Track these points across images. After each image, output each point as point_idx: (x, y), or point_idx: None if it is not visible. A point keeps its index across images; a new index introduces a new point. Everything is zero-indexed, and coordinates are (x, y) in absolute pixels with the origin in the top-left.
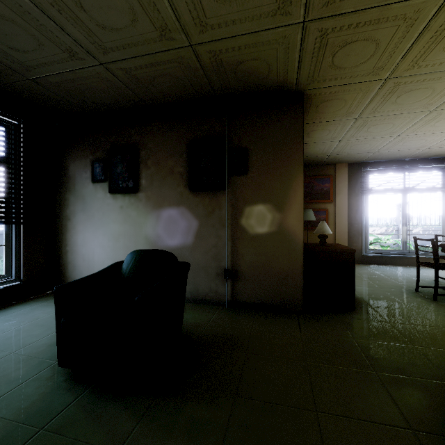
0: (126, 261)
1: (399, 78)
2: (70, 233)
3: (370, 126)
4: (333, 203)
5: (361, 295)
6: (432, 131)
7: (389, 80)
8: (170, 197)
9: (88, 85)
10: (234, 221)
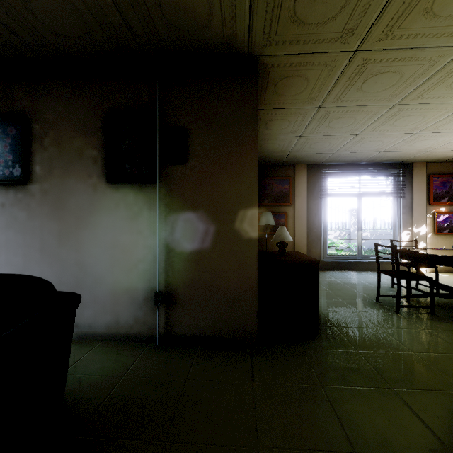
0: None
1: (369, 52)
2: None
3: (332, 120)
4: (292, 206)
5: (324, 310)
6: (390, 131)
7: (358, 53)
8: (77, 191)
9: None
10: (169, 226)
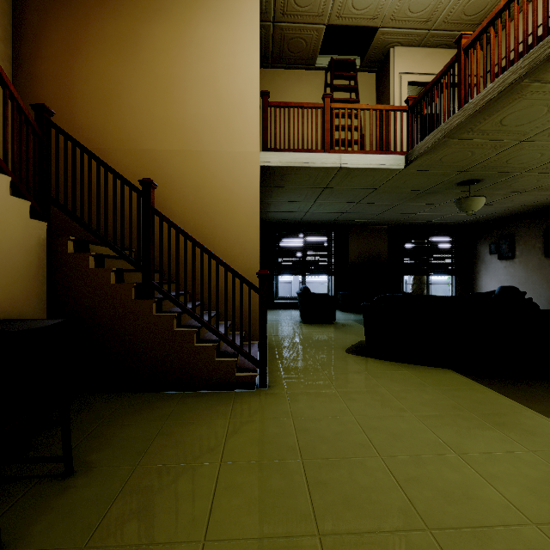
0: (496, 289)
1: None
2: (478, 280)
3: None
4: None
5: None
6: None
7: None
8: (532, 261)
9: (484, 218)
10: None
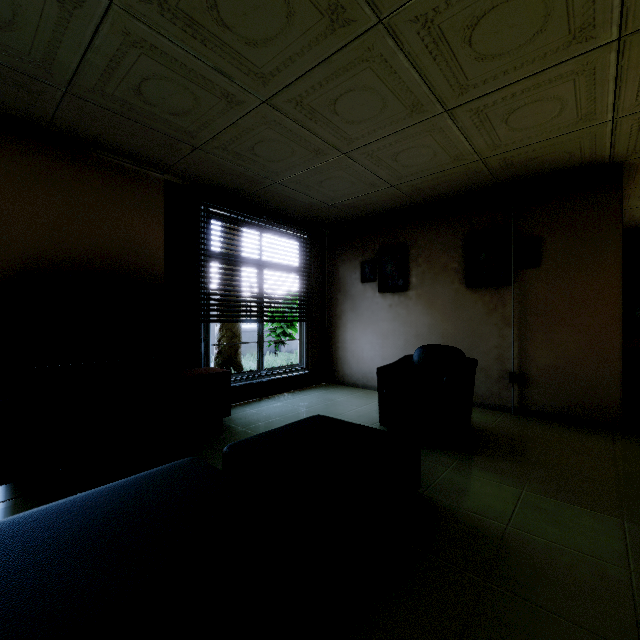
0: (417, 354)
1: None
2: (340, 331)
3: None
4: None
5: None
6: None
7: None
8: (443, 294)
9: (373, 200)
10: (522, 319)
